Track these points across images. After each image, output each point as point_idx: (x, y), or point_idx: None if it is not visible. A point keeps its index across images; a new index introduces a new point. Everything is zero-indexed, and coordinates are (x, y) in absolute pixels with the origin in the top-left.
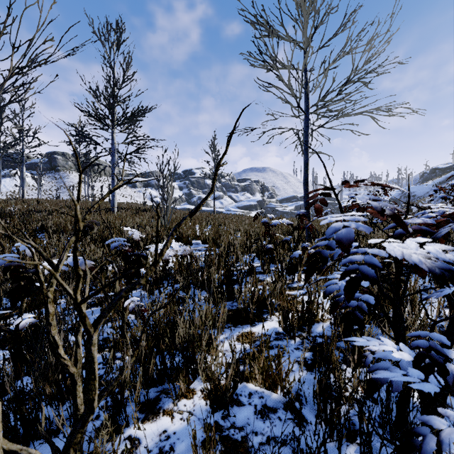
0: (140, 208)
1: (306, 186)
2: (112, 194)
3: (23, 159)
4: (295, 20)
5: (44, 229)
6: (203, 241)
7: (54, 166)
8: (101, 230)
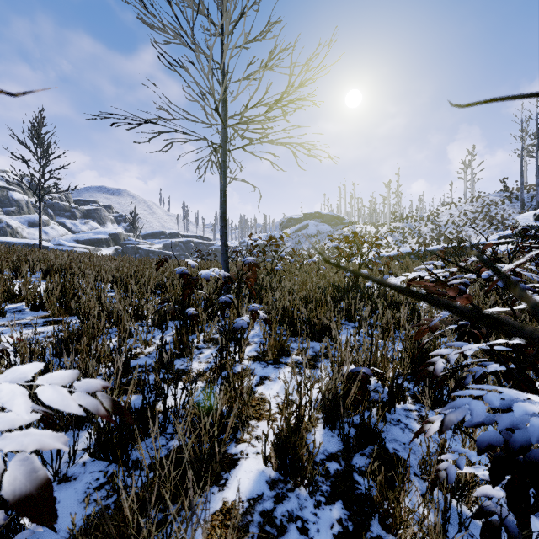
0: None
1: (225, 221)
2: None
3: None
4: None
5: None
6: (33, 305)
7: None
8: None
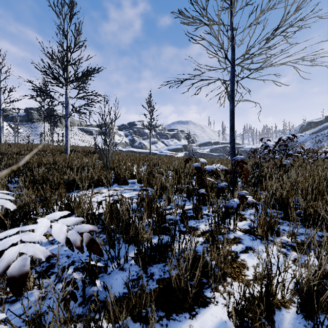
0: (91, 150)
1: (233, 131)
2: (66, 139)
3: (0, 112)
4: None
5: None
6: (138, 181)
7: (31, 118)
8: (45, 172)
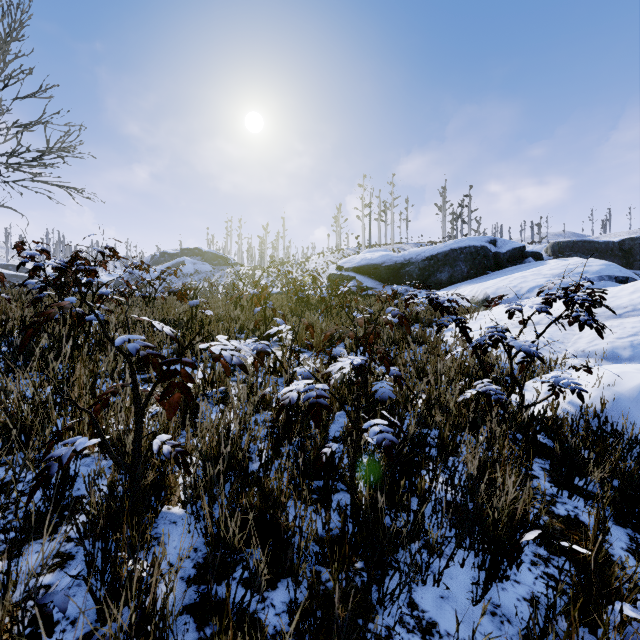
0: None
1: None
2: None
3: None
4: None
5: None
6: None
7: None
8: None
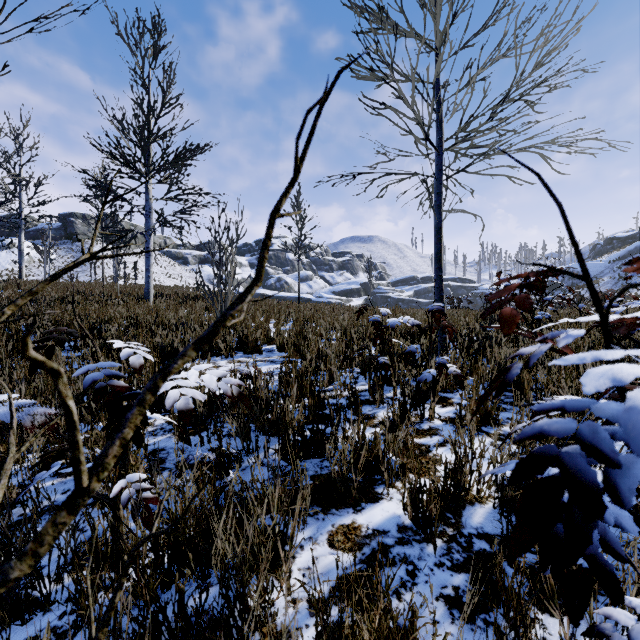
0: (190, 294)
1: (439, 263)
2: (146, 274)
3: (21, 223)
4: (423, 0)
5: (38, 328)
6: (279, 347)
7: (71, 233)
8: (121, 331)
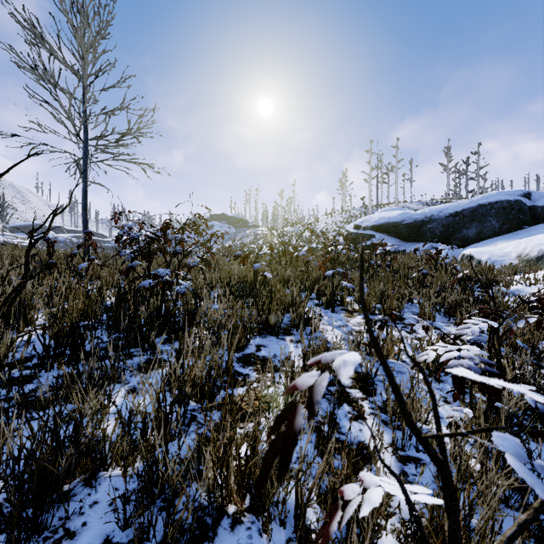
0: None
1: (86, 211)
2: None
3: None
4: (77, 58)
5: None
6: None
7: None
8: None
